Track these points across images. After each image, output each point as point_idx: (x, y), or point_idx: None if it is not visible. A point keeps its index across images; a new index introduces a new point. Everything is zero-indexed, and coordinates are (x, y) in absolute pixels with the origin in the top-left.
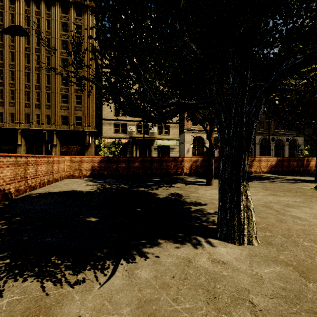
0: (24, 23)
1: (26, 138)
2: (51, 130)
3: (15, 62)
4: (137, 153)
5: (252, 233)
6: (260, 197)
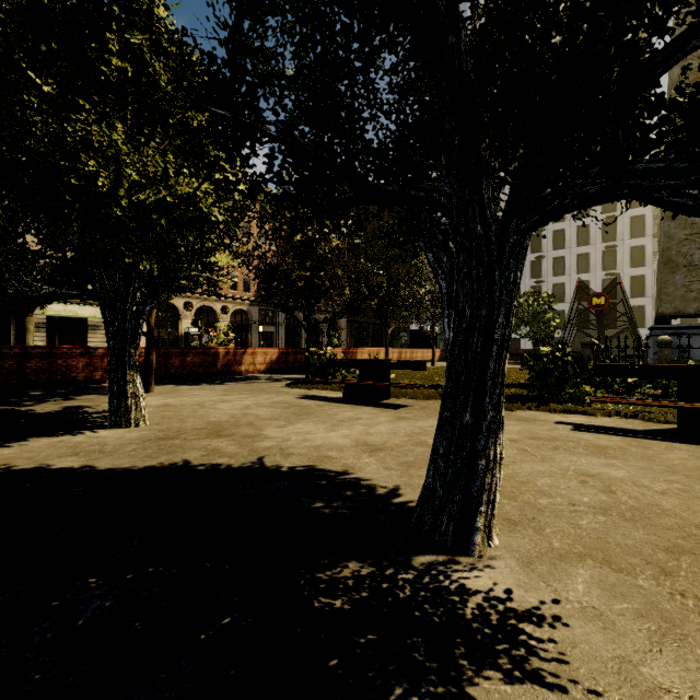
0: None
1: None
2: None
3: None
4: None
5: (140, 416)
6: (204, 398)
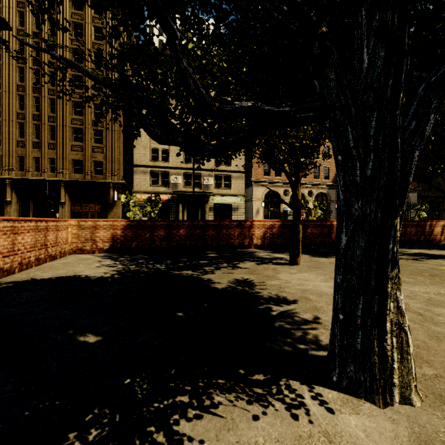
0: (16, 21)
1: (19, 193)
2: (56, 180)
3: (1, 79)
4: (184, 215)
5: (409, 380)
6: None
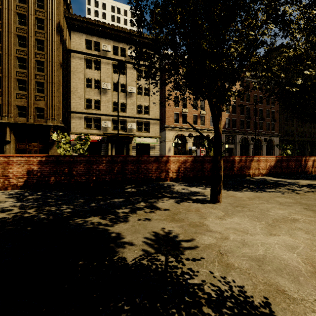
0: None
1: None
2: (2, 122)
3: None
4: (113, 152)
5: None
6: None
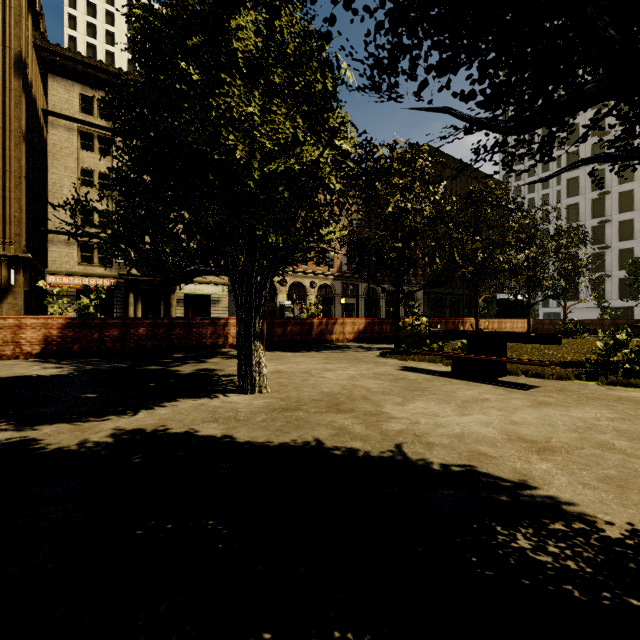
0: None
1: None
2: None
3: None
4: (138, 310)
5: (262, 384)
6: (309, 366)
